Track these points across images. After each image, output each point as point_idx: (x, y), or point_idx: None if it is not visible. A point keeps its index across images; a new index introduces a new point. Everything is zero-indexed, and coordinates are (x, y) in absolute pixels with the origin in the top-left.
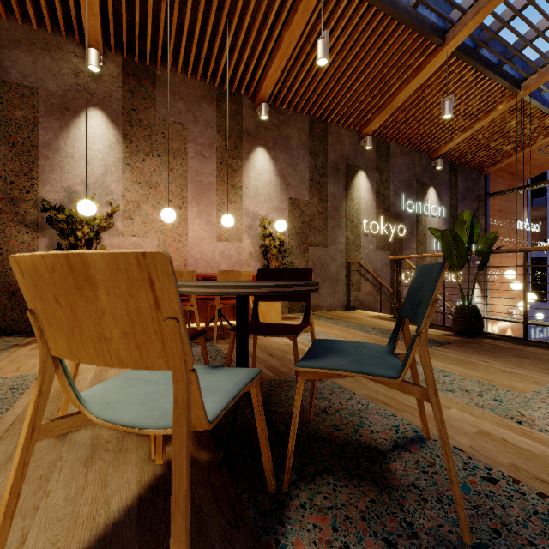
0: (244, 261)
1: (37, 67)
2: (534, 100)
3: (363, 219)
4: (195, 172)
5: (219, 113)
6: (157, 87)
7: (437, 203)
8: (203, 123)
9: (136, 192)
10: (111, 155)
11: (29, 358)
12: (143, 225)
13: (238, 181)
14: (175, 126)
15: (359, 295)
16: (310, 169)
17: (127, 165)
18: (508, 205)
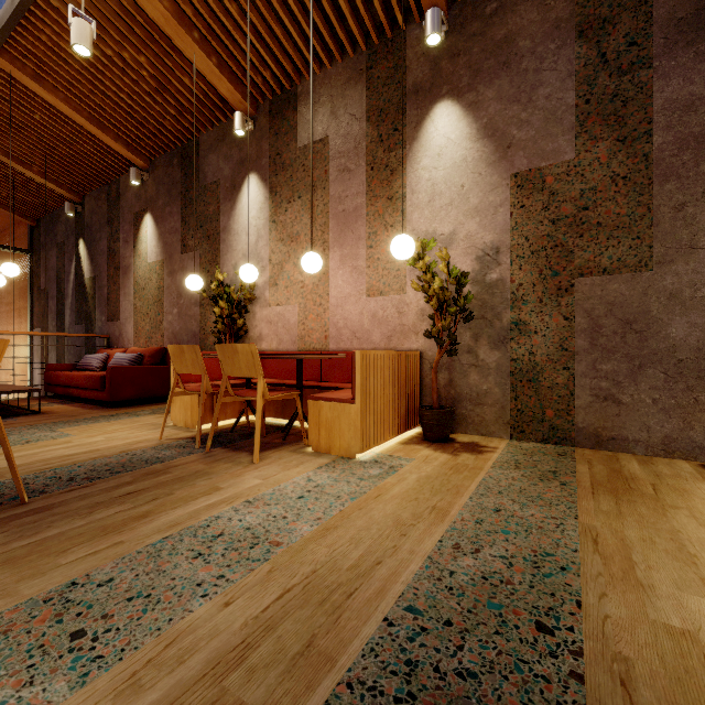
0: (410, 326)
1: (220, 160)
2: None
3: None
4: (337, 201)
5: (368, 90)
6: (298, 109)
7: None
8: (348, 120)
9: (280, 252)
10: (262, 218)
11: (123, 423)
12: (286, 290)
13: (400, 186)
14: (315, 148)
15: None
16: (579, 76)
17: (273, 224)
18: None
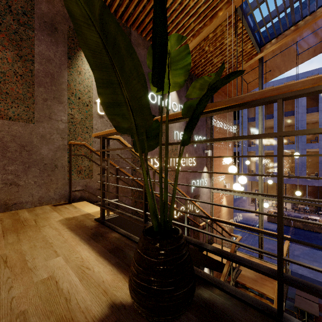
0: None
1: None
2: (243, 17)
3: (96, 98)
4: None
5: None
6: None
7: (177, 101)
8: None
9: None
10: None
11: None
12: None
13: None
14: None
15: (91, 183)
16: None
17: None
18: (224, 114)
